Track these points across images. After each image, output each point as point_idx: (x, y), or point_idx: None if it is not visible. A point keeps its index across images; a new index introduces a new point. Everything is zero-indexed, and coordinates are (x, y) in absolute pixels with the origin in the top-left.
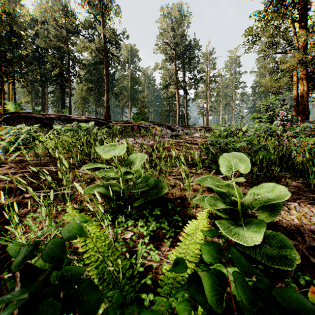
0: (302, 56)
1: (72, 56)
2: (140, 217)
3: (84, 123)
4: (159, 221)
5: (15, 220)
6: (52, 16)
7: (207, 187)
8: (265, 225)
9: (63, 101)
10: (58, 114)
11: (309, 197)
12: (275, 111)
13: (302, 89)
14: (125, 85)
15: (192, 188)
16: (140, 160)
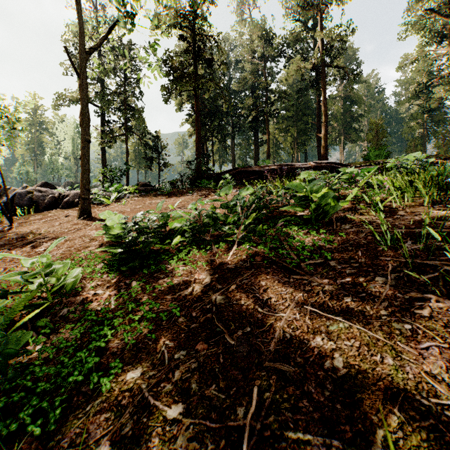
0: None
1: (272, 90)
2: None
3: (409, 156)
4: None
5: None
6: (249, 49)
7: None
8: None
9: (256, 151)
10: (279, 164)
11: None
12: None
13: None
14: (334, 112)
15: None
16: None
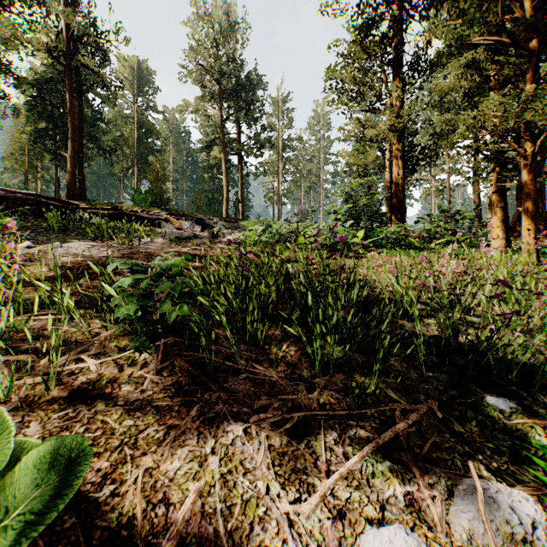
0: (396, 120)
1: None
2: None
3: None
4: None
5: None
6: None
7: (76, 388)
8: None
9: None
10: None
11: (290, 399)
12: (358, 204)
13: (397, 173)
14: (126, 134)
15: (19, 397)
16: None
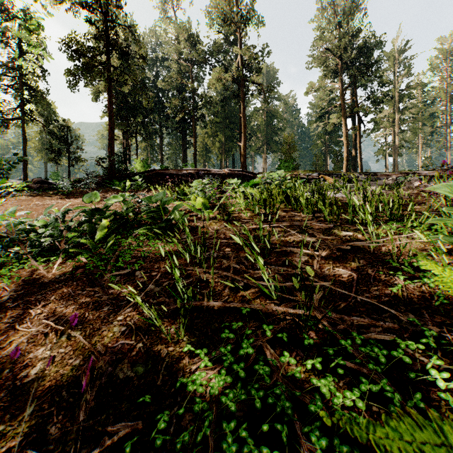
0: None
1: (198, 95)
2: None
3: (274, 173)
4: None
5: (445, 260)
6: (176, 49)
7: None
8: None
9: (184, 153)
10: (197, 169)
11: None
12: None
13: None
14: (258, 123)
15: None
16: None
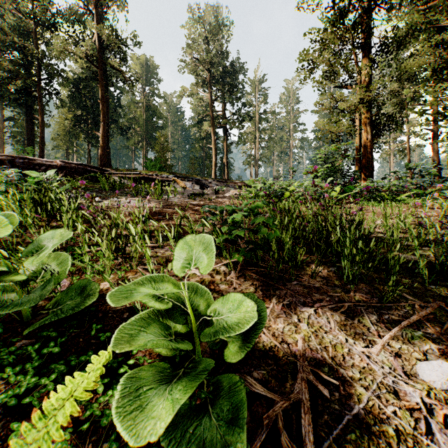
0: (366, 94)
1: (44, 64)
2: (22, 360)
3: (33, 172)
4: (49, 368)
5: None
6: None
7: None
8: (196, 385)
9: (30, 134)
10: (12, 155)
11: (336, 296)
12: (333, 165)
13: (366, 137)
14: (137, 116)
15: None
16: (54, 243)
